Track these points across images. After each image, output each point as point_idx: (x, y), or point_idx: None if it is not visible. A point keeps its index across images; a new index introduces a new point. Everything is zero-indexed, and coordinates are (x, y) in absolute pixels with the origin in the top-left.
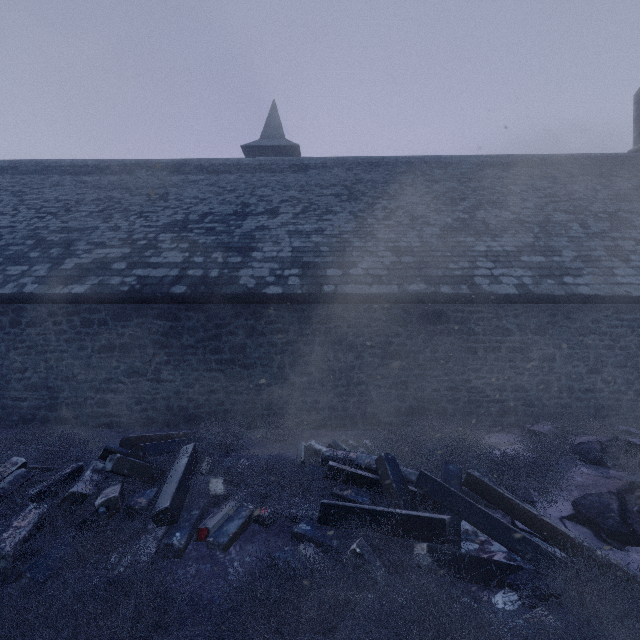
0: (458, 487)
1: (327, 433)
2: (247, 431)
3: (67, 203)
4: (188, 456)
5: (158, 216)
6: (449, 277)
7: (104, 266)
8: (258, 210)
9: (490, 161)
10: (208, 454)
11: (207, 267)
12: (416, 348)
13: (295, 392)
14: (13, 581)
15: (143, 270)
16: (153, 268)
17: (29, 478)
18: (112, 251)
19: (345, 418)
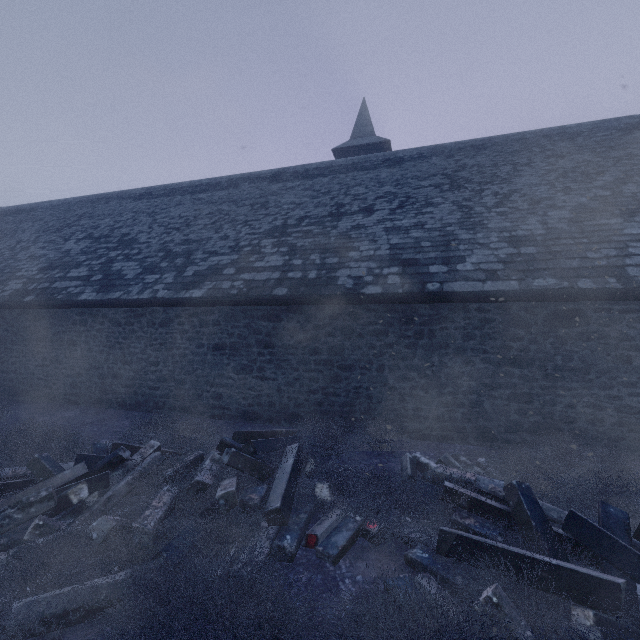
0: (626, 539)
1: (431, 445)
2: (347, 435)
3: (187, 219)
4: (294, 456)
5: (260, 223)
6: (588, 269)
7: (217, 272)
8: (353, 209)
9: (638, 122)
10: (312, 456)
11: (305, 269)
12: (543, 354)
13: (395, 397)
14: (153, 557)
15: (249, 274)
16: (257, 272)
17: (163, 461)
18: (223, 258)
19: (452, 430)
